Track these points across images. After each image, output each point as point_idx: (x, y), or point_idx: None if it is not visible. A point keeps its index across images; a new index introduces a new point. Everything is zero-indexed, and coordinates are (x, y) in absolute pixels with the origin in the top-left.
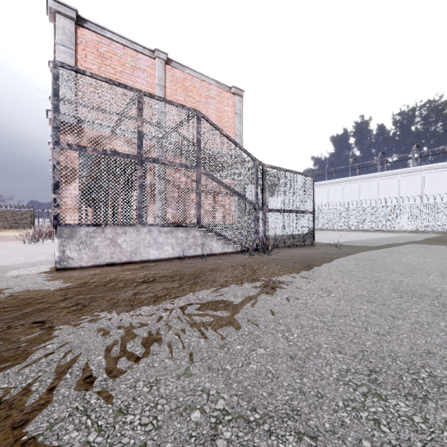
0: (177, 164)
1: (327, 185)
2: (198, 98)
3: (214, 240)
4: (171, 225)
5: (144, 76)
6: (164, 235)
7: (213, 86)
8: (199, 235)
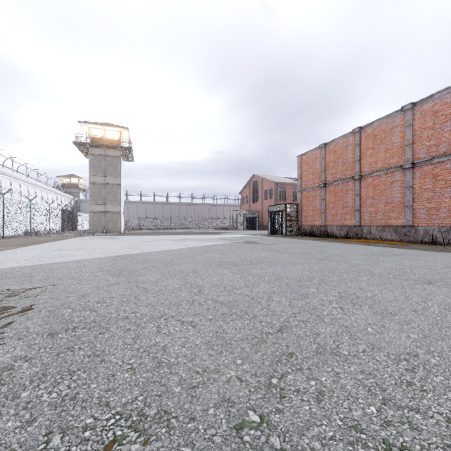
0: None
1: None
2: None
3: None
4: None
5: None
6: None
7: None
8: None
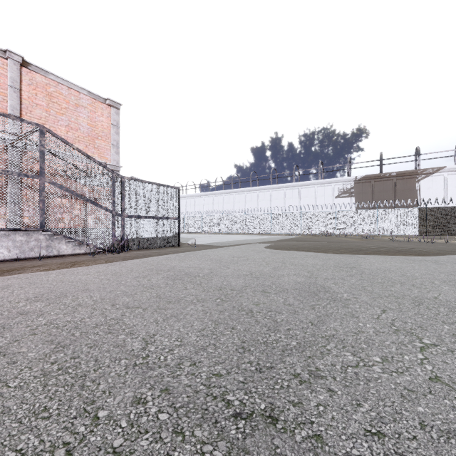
0: (14, 173)
1: (234, 193)
2: (66, 105)
3: (62, 243)
4: (6, 230)
5: None
6: None
7: (84, 95)
8: (44, 238)
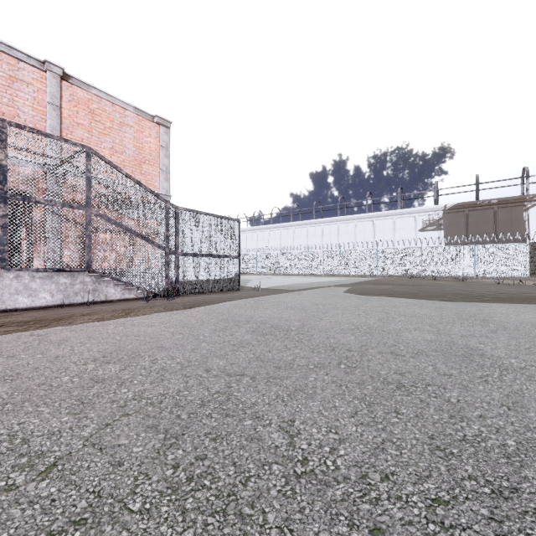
0: (57, 203)
1: (293, 227)
2: (109, 124)
3: (110, 286)
4: (49, 270)
5: (29, 90)
6: (39, 280)
7: (130, 112)
8: (90, 280)
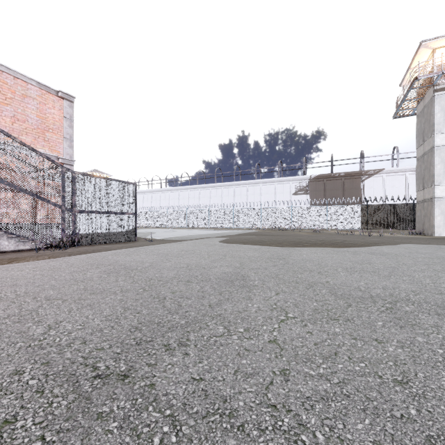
0: None
1: (199, 189)
2: (11, 95)
3: (3, 239)
4: None
5: None
6: None
7: (33, 86)
8: None
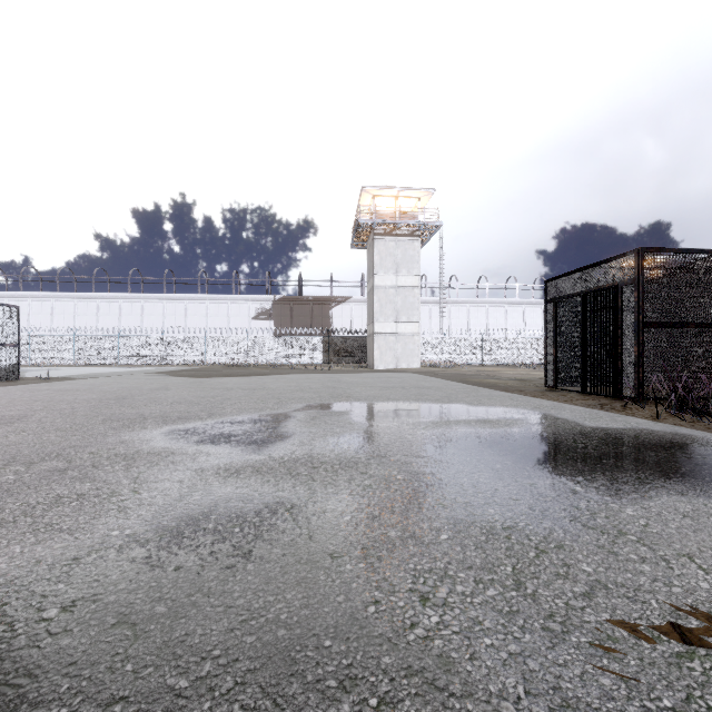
0: None
1: (97, 300)
2: None
3: None
4: None
5: None
6: None
7: None
8: None
